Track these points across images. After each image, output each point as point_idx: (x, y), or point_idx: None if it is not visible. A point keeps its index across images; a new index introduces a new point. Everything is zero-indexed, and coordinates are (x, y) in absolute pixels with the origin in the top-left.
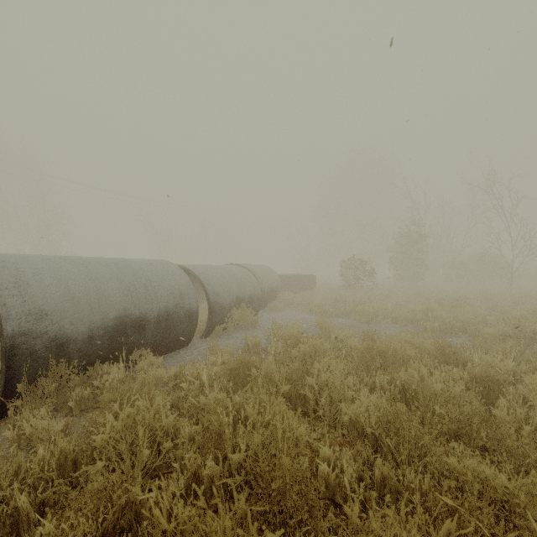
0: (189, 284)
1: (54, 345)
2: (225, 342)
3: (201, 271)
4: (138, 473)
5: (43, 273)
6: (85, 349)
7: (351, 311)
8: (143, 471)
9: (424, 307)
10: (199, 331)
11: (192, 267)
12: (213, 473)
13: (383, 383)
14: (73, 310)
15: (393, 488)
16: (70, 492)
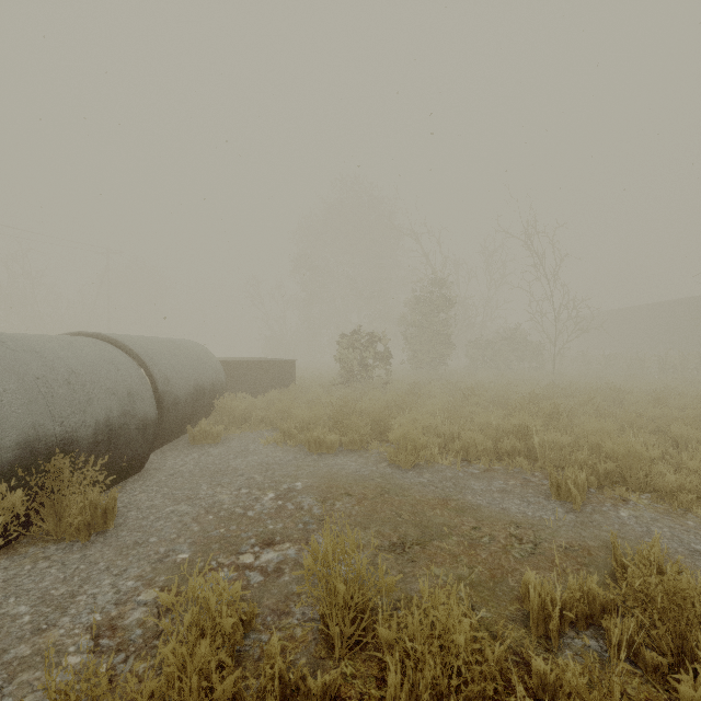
0: None
1: None
2: None
3: None
4: None
5: None
6: None
7: (369, 434)
8: None
9: (513, 423)
10: None
11: None
12: None
13: None
14: None
15: None
16: None
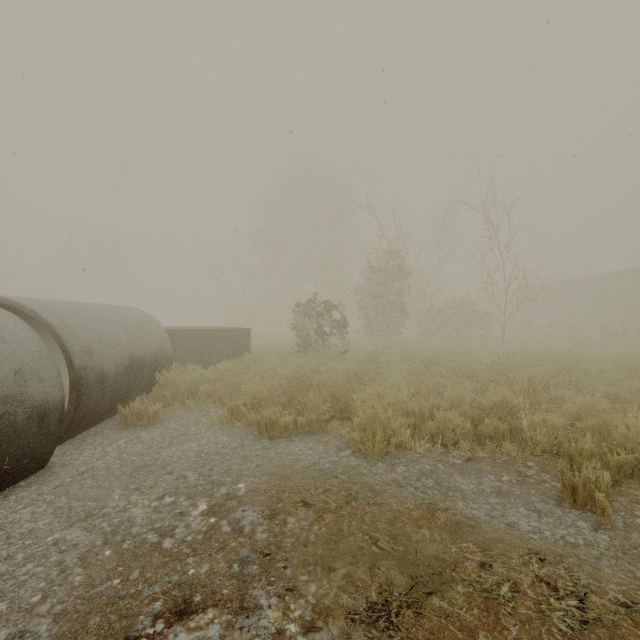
0: None
1: None
2: None
3: None
4: None
5: None
6: None
7: (328, 411)
8: None
9: (493, 400)
10: None
11: None
12: None
13: None
14: None
15: None
16: None
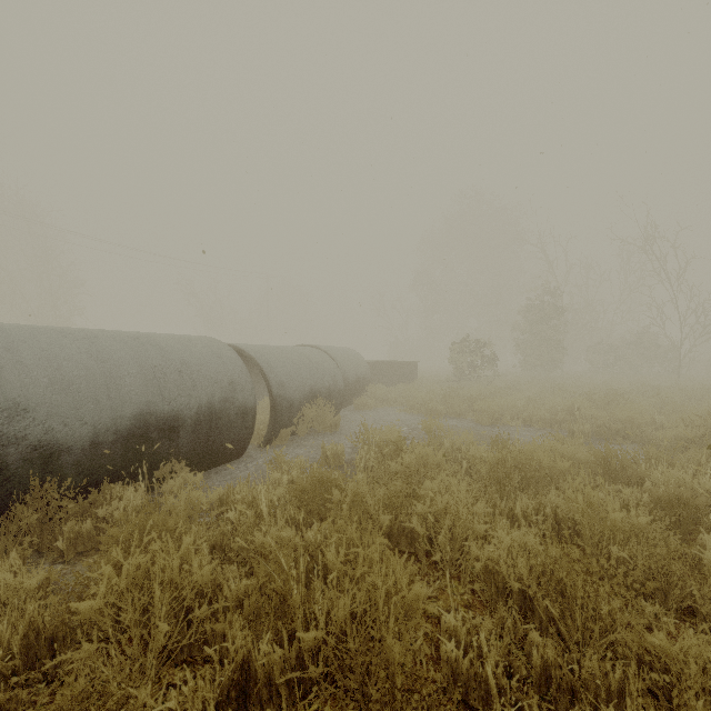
0: (242, 371)
1: (38, 456)
2: (294, 452)
3: (261, 353)
4: (151, 661)
5: (22, 350)
6: (86, 462)
7: (467, 410)
8: (161, 656)
9: (567, 404)
10: (257, 436)
11: (248, 347)
12: (273, 663)
13: (526, 510)
14: (68, 404)
15: (564, 684)
16: (43, 692)
